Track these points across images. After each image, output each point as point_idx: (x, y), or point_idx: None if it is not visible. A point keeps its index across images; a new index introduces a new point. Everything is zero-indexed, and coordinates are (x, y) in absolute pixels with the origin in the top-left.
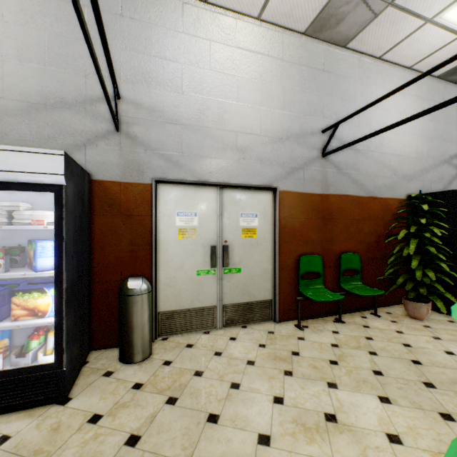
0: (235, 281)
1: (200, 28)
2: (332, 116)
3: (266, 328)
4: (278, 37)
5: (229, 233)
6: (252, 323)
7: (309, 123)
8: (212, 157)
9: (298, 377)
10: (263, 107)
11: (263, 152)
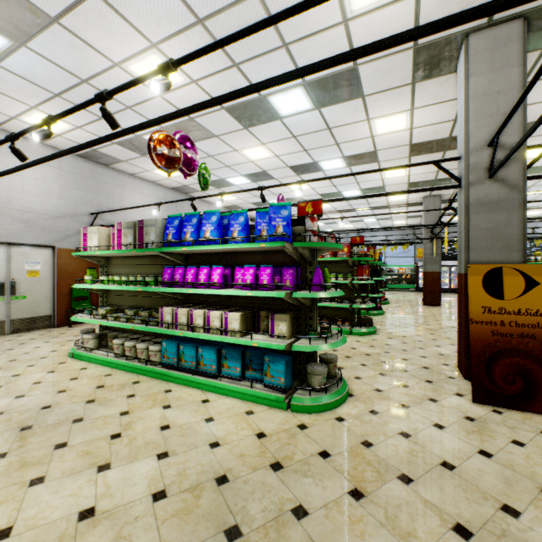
0: (22, 304)
1: None
2: (98, 205)
3: (47, 330)
4: None
5: (17, 274)
6: (36, 330)
7: (81, 208)
8: (2, 226)
9: (61, 337)
10: (45, 197)
11: (45, 224)
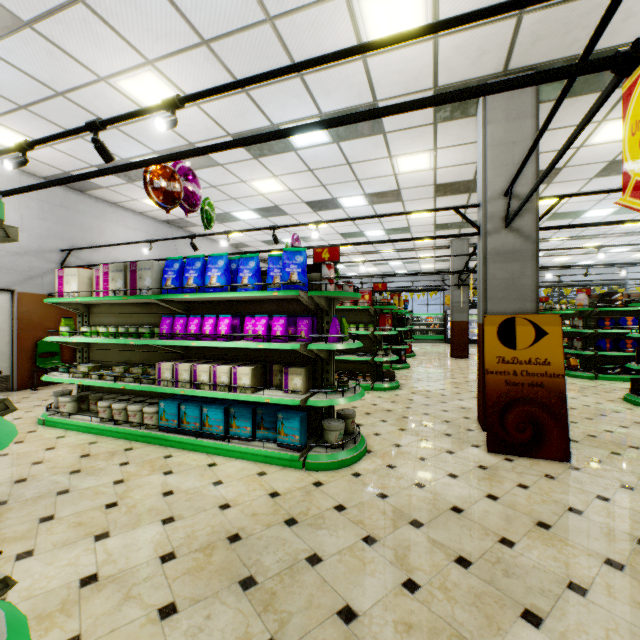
0: None
1: None
2: (71, 240)
3: (4, 394)
4: (16, 177)
5: None
6: None
7: (49, 243)
8: None
9: (25, 402)
10: None
11: (1, 262)
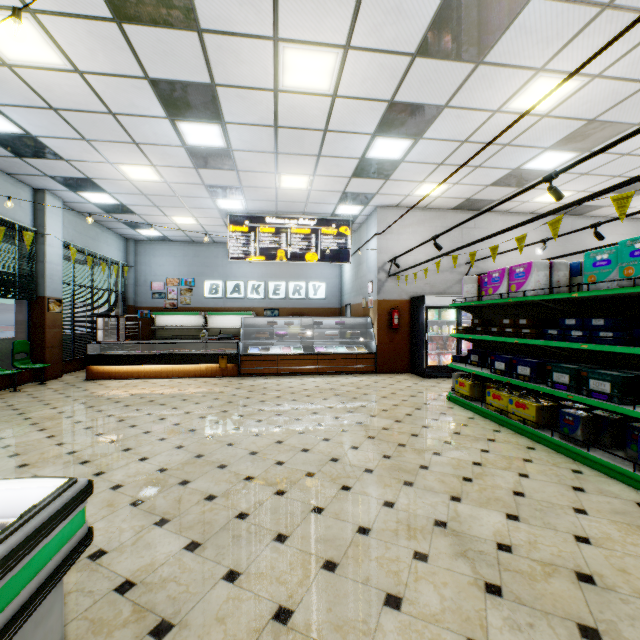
0: None
1: (600, 229)
2: None
3: None
4: (634, 224)
5: None
6: None
7: None
8: None
9: None
10: None
11: None
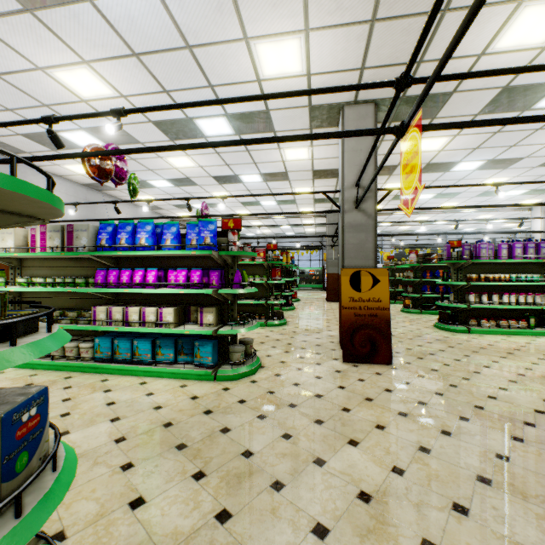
0: None
1: None
2: None
3: None
4: None
5: None
6: None
7: None
8: None
9: None
10: None
11: None
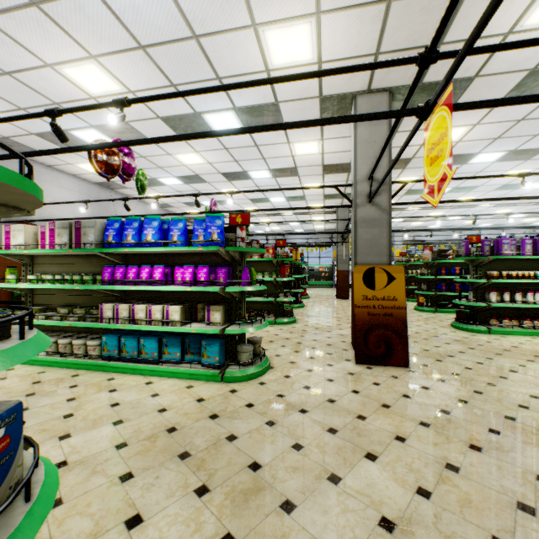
0: None
1: None
2: None
3: None
4: None
5: None
6: None
7: None
8: None
9: None
10: None
11: None
